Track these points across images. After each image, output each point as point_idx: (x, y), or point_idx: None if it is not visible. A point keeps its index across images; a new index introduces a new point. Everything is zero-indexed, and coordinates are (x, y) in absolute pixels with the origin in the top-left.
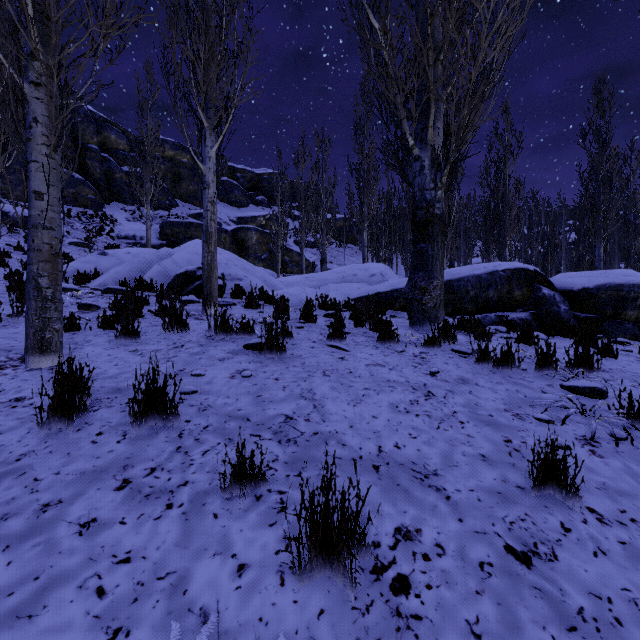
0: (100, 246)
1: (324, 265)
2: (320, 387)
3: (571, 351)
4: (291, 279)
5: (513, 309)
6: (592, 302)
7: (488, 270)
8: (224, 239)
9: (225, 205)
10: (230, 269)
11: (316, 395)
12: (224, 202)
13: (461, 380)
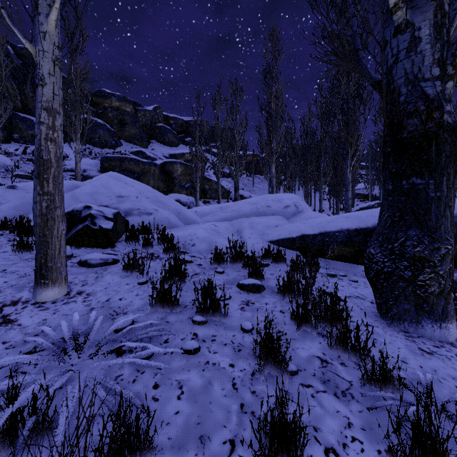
0: None
1: (237, 192)
2: None
3: None
4: (206, 209)
5: None
6: None
7: None
8: (153, 171)
9: (160, 145)
10: (140, 202)
11: None
12: (160, 142)
13: None
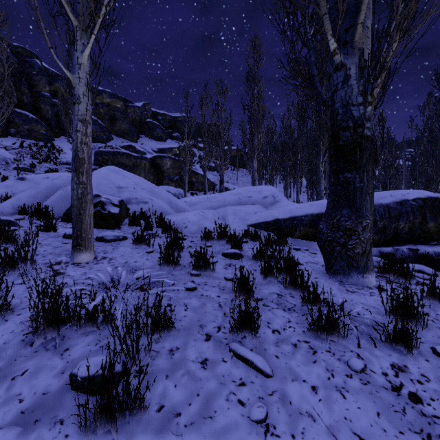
0: (42, 170)
1: (222, 184)
2: None
3: None
4: (194, 199)
5: (426, 241)
6: None
7: (396, 199)
8: (144, 165)
9: (149, 139)
10: (137, 193)
11: None
12: (149, 137)
13: None
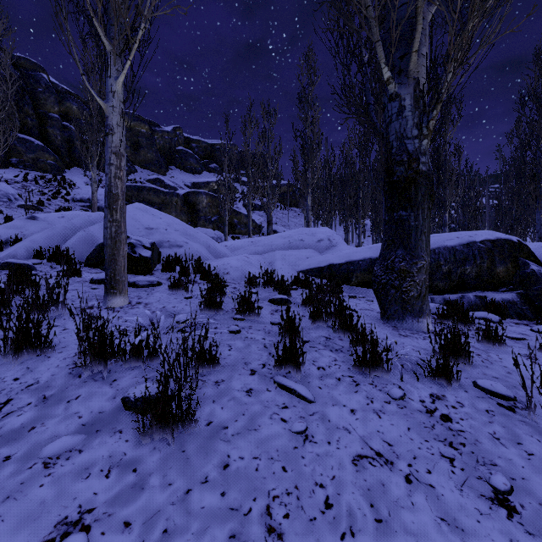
0: (52, 209)
1: (270, 227)
2: None
3: None
4: (236, 243)
5: (495, 288)
6: None
7: (463, 241)
8: (175, 202)
9: (181, 172)
10: (169, 235)
11: None
12: (180, 169)
13: None
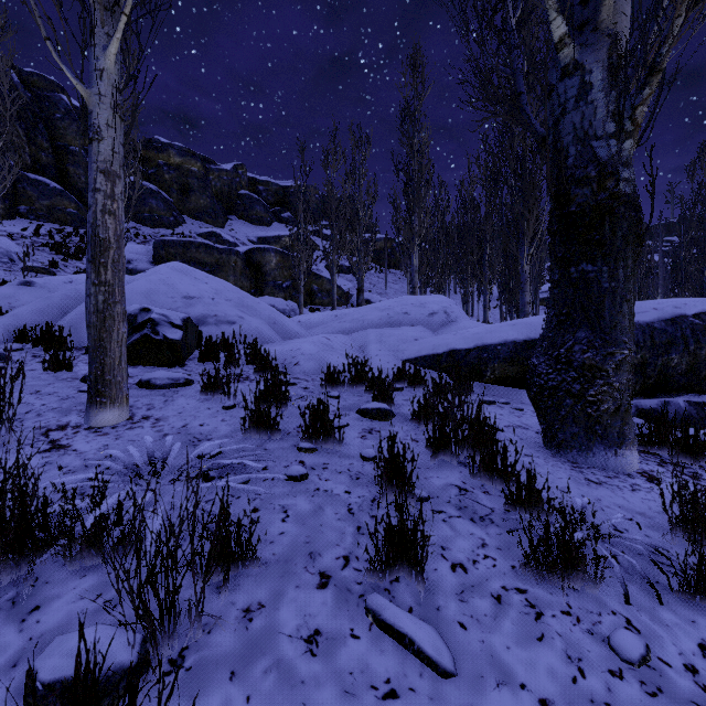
0: (68, 272)
1: (361, 295)
2: None
3: None
4: (314, 318)
5: None
6: None
7: (665, 314)
8: (234, 263)
9: (244, 223)
10: (217, 306)
11: None
12: (243, 219)
13: None
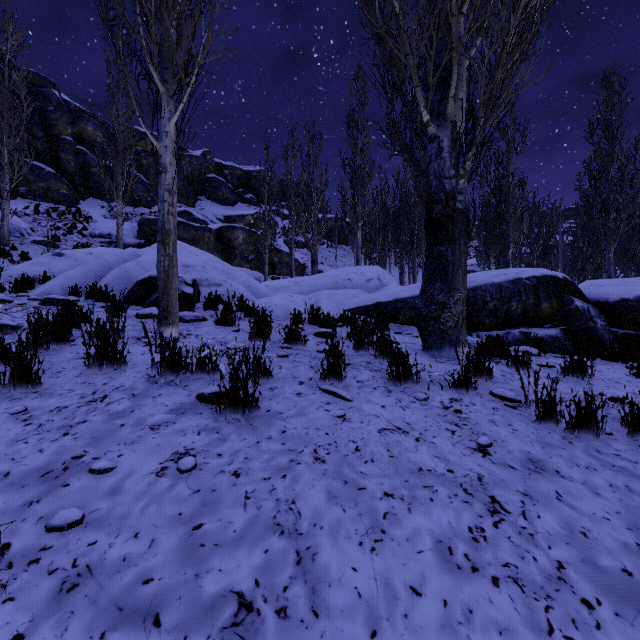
0: (69, 245)
1: (315, 266)
2: (309, 493)
3: (638, 388)
4: (278, 283)
5: (540, 324)
6: (632, 316)
7: (510, 277)
8: (208, 238)
9: (212, 203)
10: (207, 273)
11: (302, 519)
12: (211, 200)
13: (531, 463)
